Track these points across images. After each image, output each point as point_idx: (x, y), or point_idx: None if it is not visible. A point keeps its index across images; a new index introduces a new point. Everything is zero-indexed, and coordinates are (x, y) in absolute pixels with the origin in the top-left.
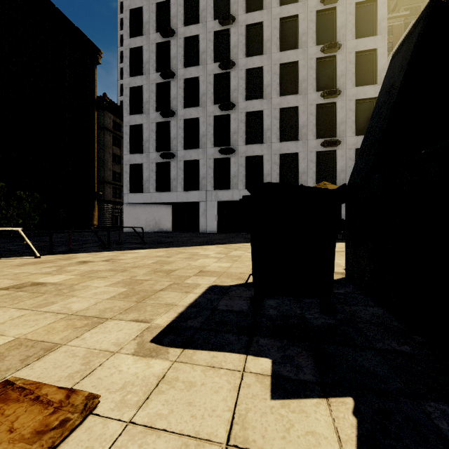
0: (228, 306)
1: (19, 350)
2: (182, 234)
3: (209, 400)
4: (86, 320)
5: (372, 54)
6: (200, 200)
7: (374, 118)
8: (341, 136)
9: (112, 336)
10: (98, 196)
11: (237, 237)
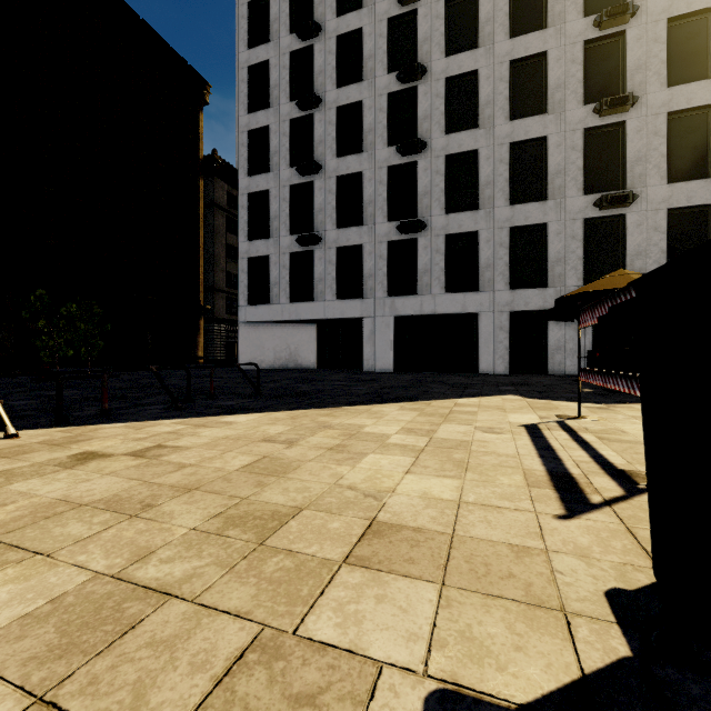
0: None
1: None
2: (332, 375)
3: None
4: None
5: (703, 19)
6: (364, 316)
7: None
8: (636, 186)
9: None
10: (205, 311)
11: (434, 382)
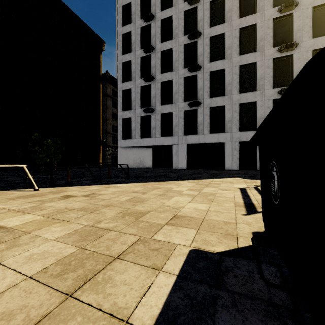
0: None
1: None
2: (159, 170)
3: None
4: None
5: None
6: (173, 144)
7: None
8: None
9: None
10: (103, 142)
11: (204, 173)
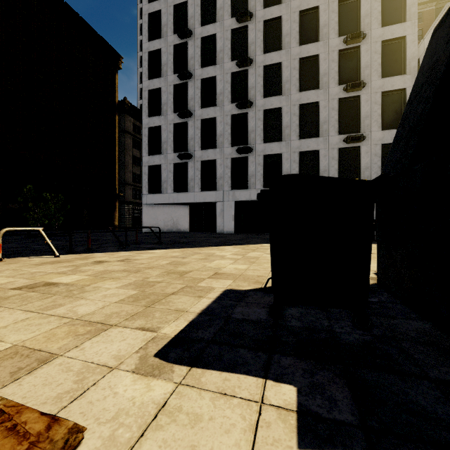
0: (244, 315)
1: (12, 360)
2: (199, 234)
3: (217, 444)
4: (90, 327)
5: (400, 42)
6: (217, 201)
7: (413, 101)
8: (365, 131)
9: (114, 347)
10: (119, 197)
11: (255, 238)
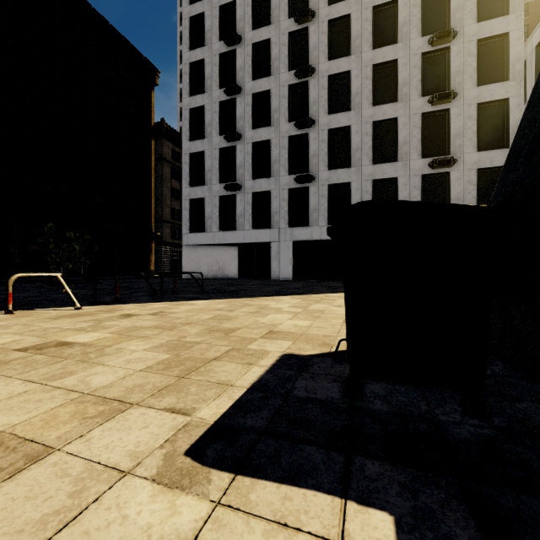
0: (309, 392)
1: None
2: (249, 282)
3: None
4: (103, 406)
5: (501, 40)
6: (271, 241)
7: (537, 103)
8: (456, 153)
9: (131, 438)
10: (155, 237)
11: (318, 285)
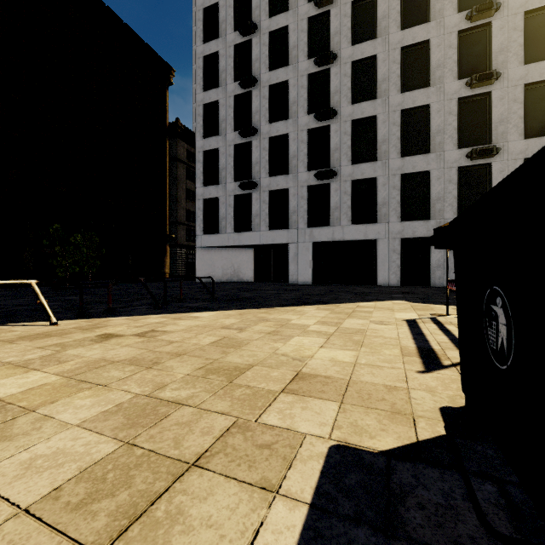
0: None
1: None
2: (266, 286)
3: None
4: None
5: None
6: (289, 242)
7: None
8: (499, 141)
9: None
10: (170, 239)
11: (342, 291)
